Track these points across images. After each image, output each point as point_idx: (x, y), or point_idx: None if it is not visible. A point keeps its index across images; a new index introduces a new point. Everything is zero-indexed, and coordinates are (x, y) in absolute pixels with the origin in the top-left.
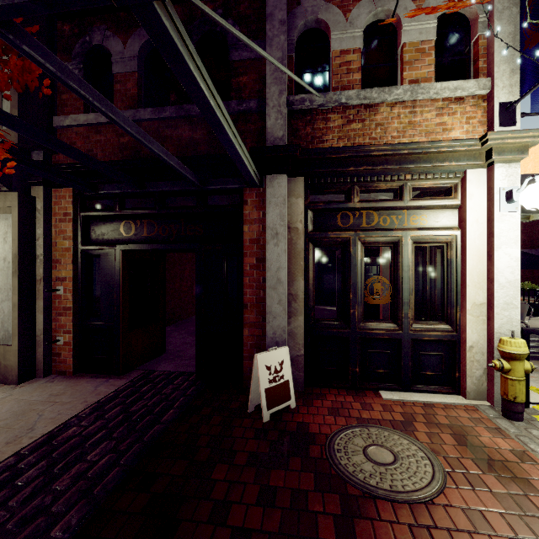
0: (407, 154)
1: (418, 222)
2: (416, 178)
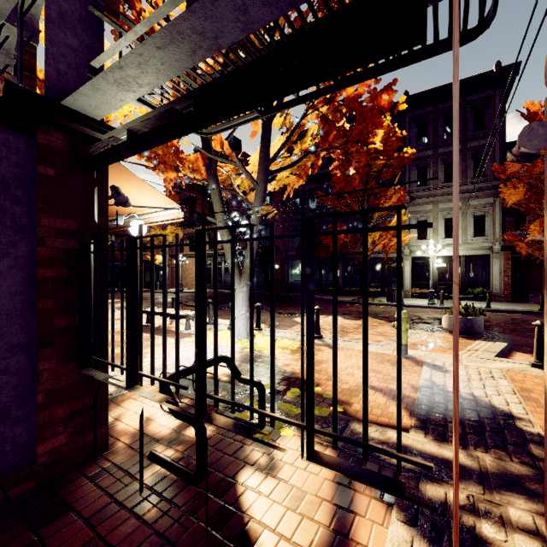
0: None
1: None
2: None
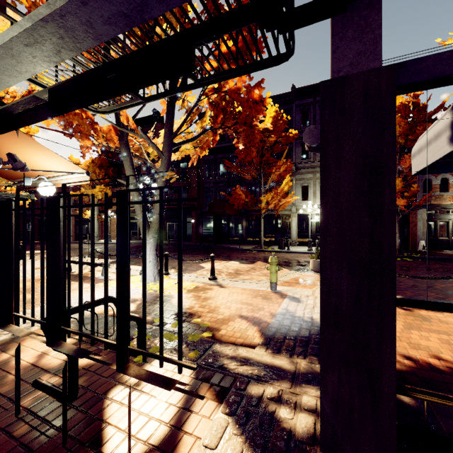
0: (450, 205)
1: (452, 217)
2: (452, 209)
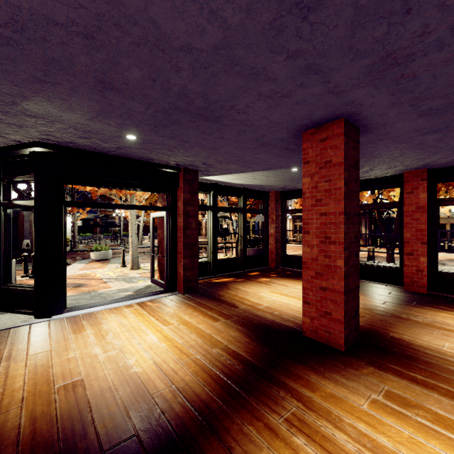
0: None
1: None
2: None
